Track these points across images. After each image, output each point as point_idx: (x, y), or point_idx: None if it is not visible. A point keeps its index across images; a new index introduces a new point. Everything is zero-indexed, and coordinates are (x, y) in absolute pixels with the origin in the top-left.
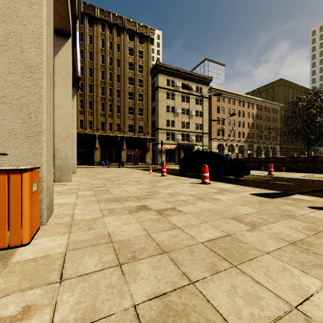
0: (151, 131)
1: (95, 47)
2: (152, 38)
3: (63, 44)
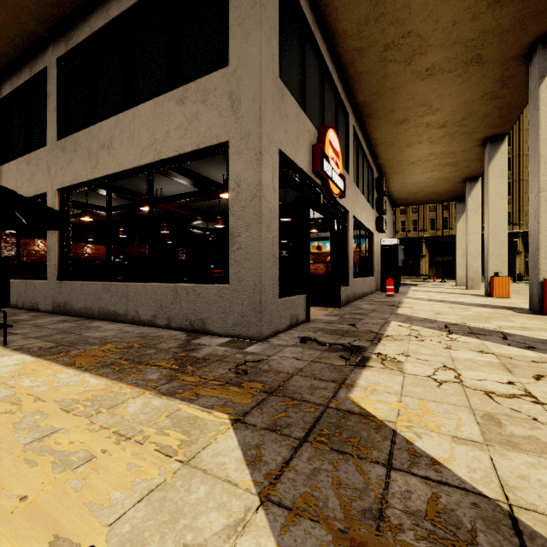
0: None
1: None
2: None
3: (474, 186)
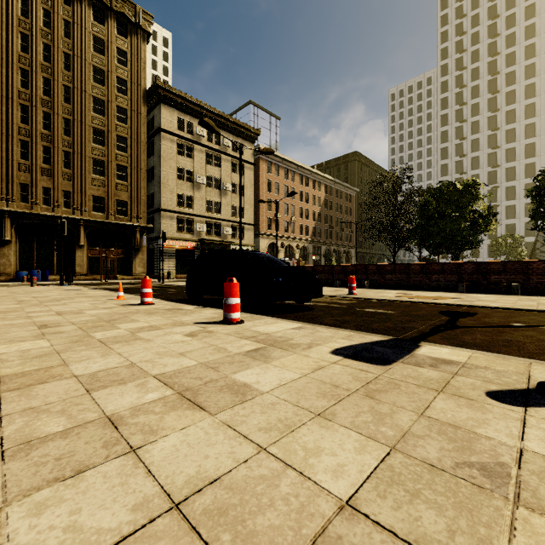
0: (145, 214)
1: (1, 10)
2: (148, 31)
3: None
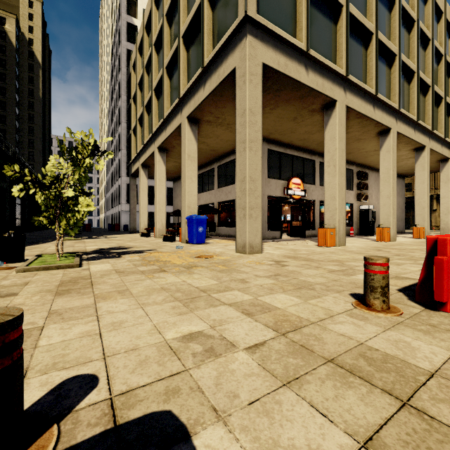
0: None
1: None
2: None
3: (445, 165)
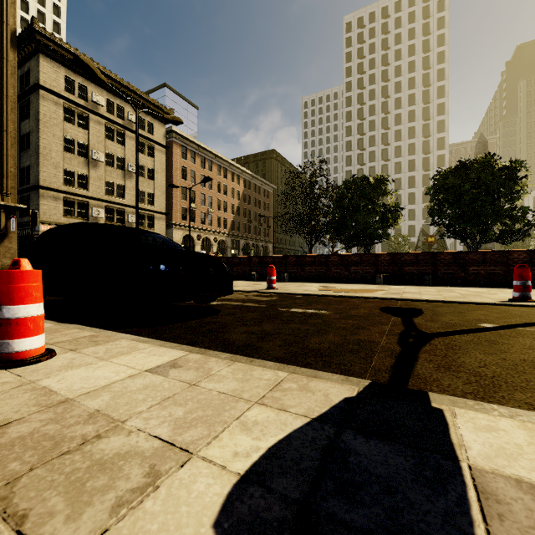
0: (14, 190)
1: None
2: None
3: None
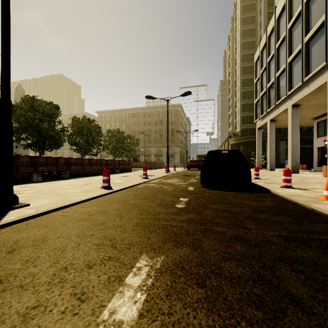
0: None
1: None
2: None
3: None
